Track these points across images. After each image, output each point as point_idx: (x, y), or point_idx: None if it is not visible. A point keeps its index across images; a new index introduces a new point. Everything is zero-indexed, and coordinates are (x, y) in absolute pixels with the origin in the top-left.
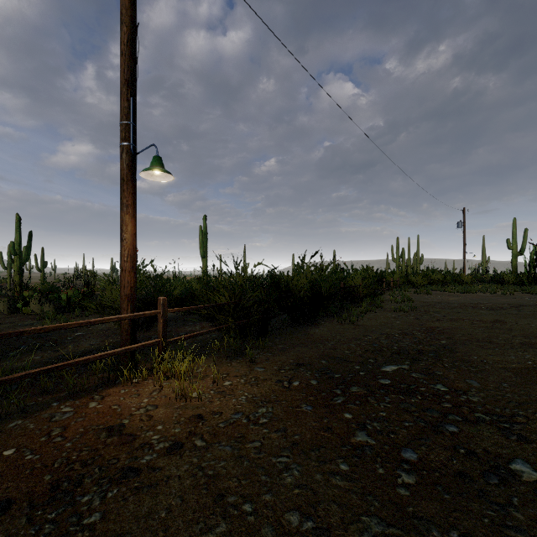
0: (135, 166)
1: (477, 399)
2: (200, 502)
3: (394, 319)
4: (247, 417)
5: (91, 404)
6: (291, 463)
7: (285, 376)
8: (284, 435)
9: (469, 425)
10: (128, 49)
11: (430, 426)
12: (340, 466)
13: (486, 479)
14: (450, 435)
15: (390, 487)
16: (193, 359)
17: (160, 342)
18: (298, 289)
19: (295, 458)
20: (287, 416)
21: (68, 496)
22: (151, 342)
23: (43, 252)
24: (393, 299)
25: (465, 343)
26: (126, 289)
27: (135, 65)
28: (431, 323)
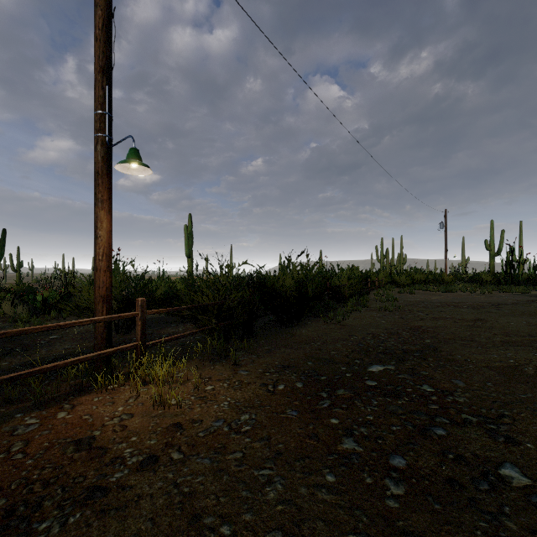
0: (111, 159)
1: (463, 400)
2: (173, 525)
3: (380, 318)
4: (229, 425)
5: (59, 414)
6: (274, 476)
7: (270, 379)
8: (268, 444)
9: (456, 428)
10: (103, 34)
11: (418, 430)
12: (326, 478)
13: (476, 486)
14: (439, 439)
15: (379, 499)
16: (174, 362)
17: (138, 346)
18: (284, 288)
19: (279, 470)
20: (271, 423)
21: (23, 523)
22: (128, 346)
23: (18, 252)
24: (378, 299)
25: (449, 342)
26: (101, 290)
27: (111, 52)
28: (415, 322)
